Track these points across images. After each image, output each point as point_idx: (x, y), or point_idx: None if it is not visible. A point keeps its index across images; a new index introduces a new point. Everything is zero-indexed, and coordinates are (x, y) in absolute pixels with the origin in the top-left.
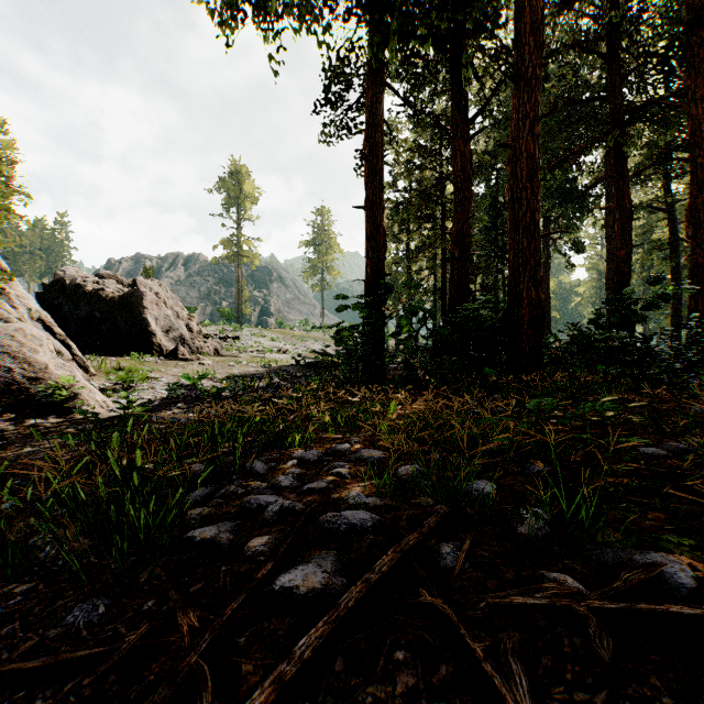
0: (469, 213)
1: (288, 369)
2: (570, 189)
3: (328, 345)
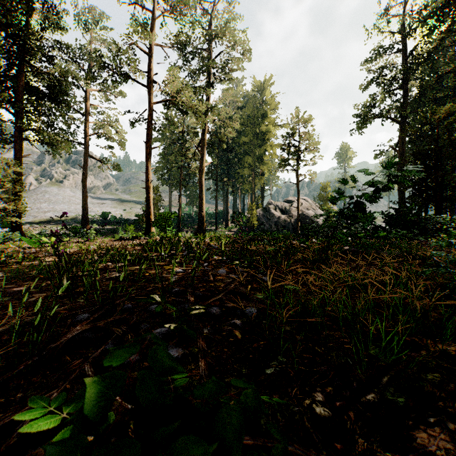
0: None
1: None
2: None
3: None
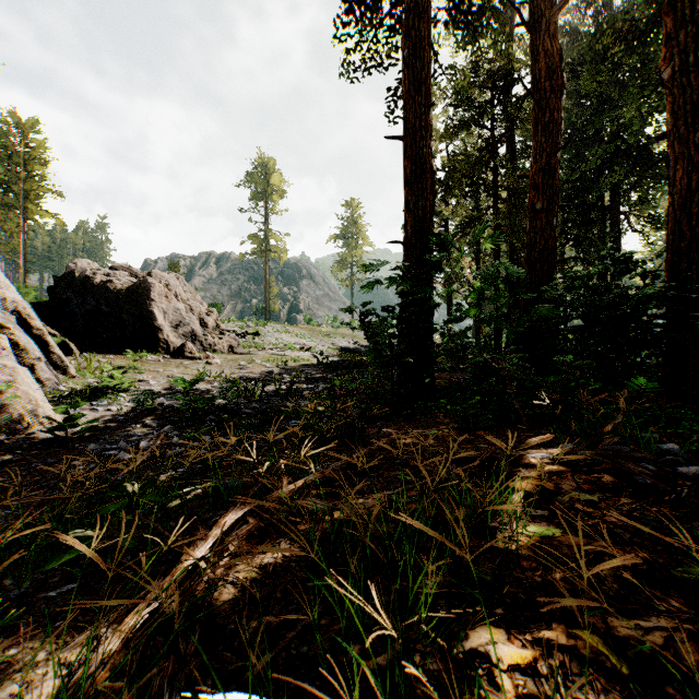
0: (557, 145)
1: (307, 369)
2: (647, 153)
3: (356, 342)
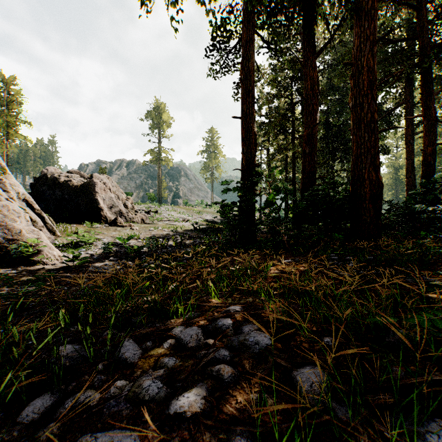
0: (316, 121)
1: (189, 232)
2: (379, 111)
3: (215, 217)
